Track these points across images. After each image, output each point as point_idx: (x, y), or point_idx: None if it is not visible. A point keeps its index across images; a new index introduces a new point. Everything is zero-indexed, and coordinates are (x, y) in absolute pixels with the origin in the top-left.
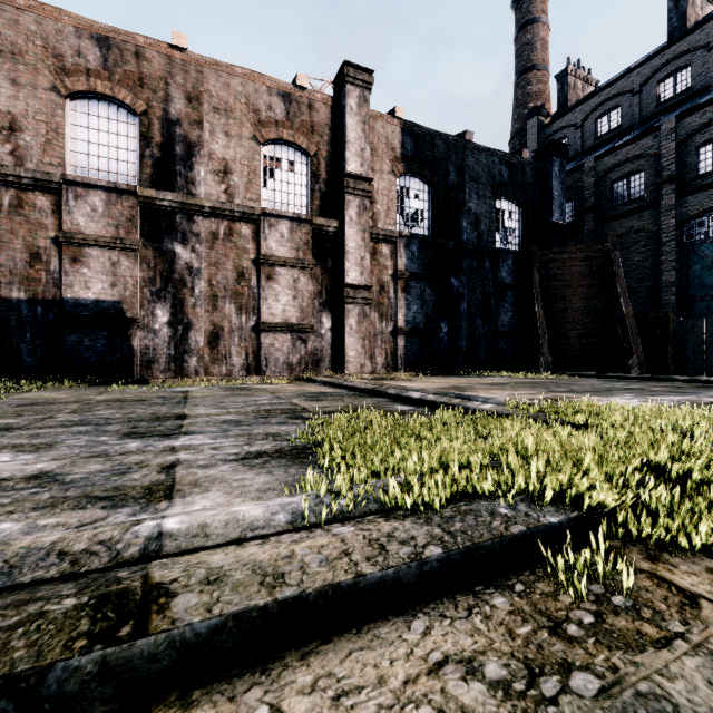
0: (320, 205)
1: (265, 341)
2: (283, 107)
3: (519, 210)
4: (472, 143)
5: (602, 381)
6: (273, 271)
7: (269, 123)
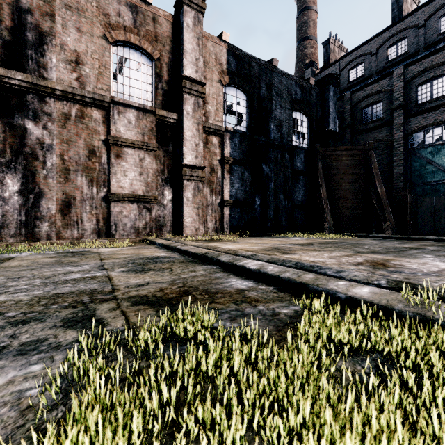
0: (162, 100)
1: (114, 209)
2: (131, 16)
3: (308, 120)
4: (277, 68)
5: (376, 240)
6: (121, 150)
7: (118, 26)
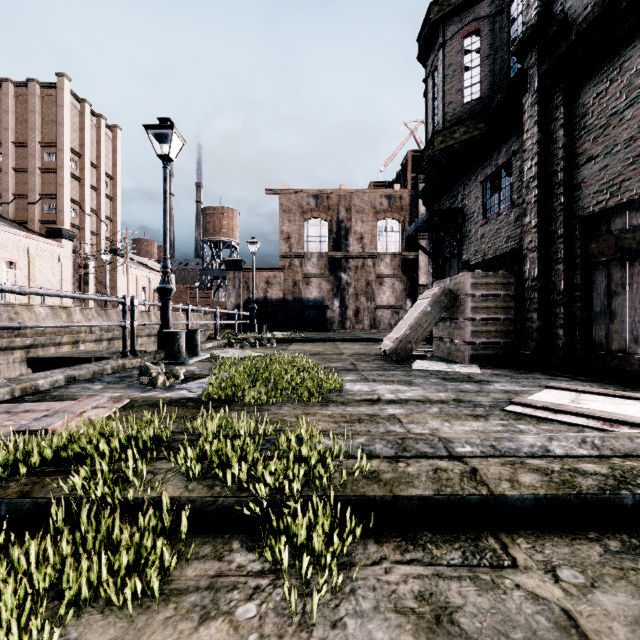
0: (405, 245)
1: (379, 314)
2: (387, 202)
3: None
4: None
5: None
6: (382, 281)
7: (380, 211)
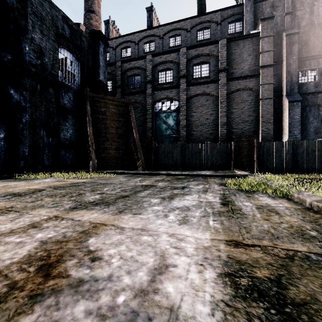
0: None
1: None
2: None
3: (78, 63)
4: None
5: (126, 177)
6: None
7: None
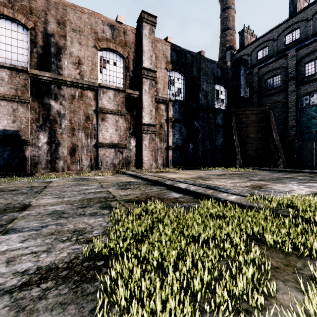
0: (129, 83)
1: (101, 152)
2: (110, 32)
3: (225, 90)
4: (204, 57)
5: (269, 172)
6: (105, 116)
7: (102, 39)
